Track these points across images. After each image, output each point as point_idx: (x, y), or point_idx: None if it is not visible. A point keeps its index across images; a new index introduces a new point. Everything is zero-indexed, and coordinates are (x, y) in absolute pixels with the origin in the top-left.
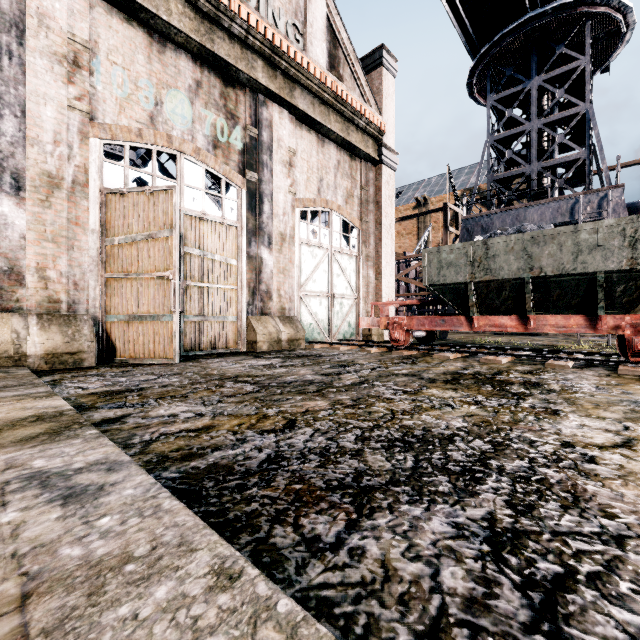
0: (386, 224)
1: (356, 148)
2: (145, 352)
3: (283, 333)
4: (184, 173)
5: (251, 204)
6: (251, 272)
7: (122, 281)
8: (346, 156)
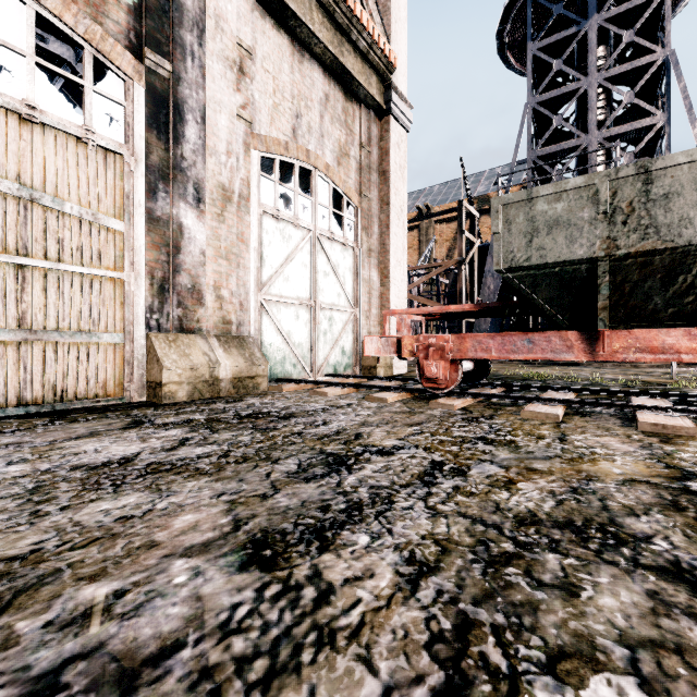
0: (396, 205)
1: (353, 80)
2: None
3: (223, 366)
4: None
5: (157, 117)
6: (157, 249)
7: None
8: (338, 91)
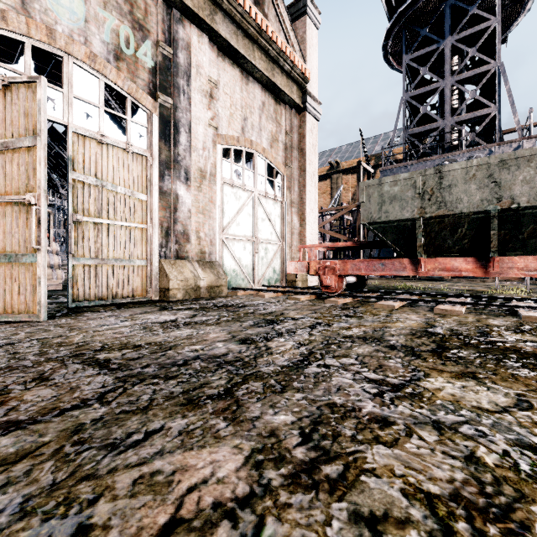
0: (310, 171)
1: (281, 91)
2: None
3: (202, 279)
4: (74, 82)
5: (164, 132)
6: (164, 210)
7: None
8: (271, 99)
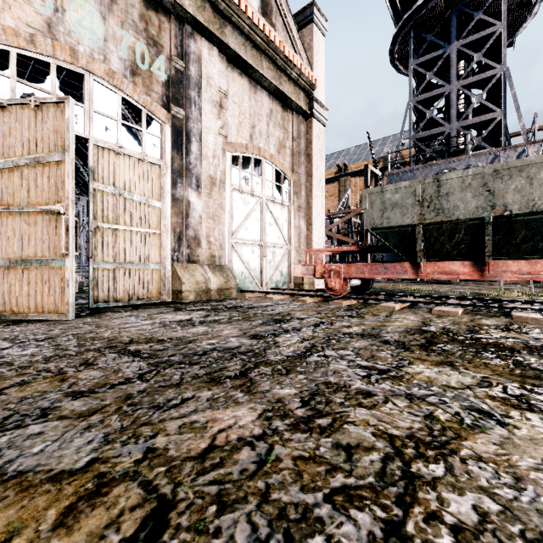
0: (317, 176)
1: (288, 99)
2: (30, 306)
3: (212, 282)
4: (94, 97)
5: (177, 142)
6: (177, 216)
7: (1, 217)
8: (278, 106)
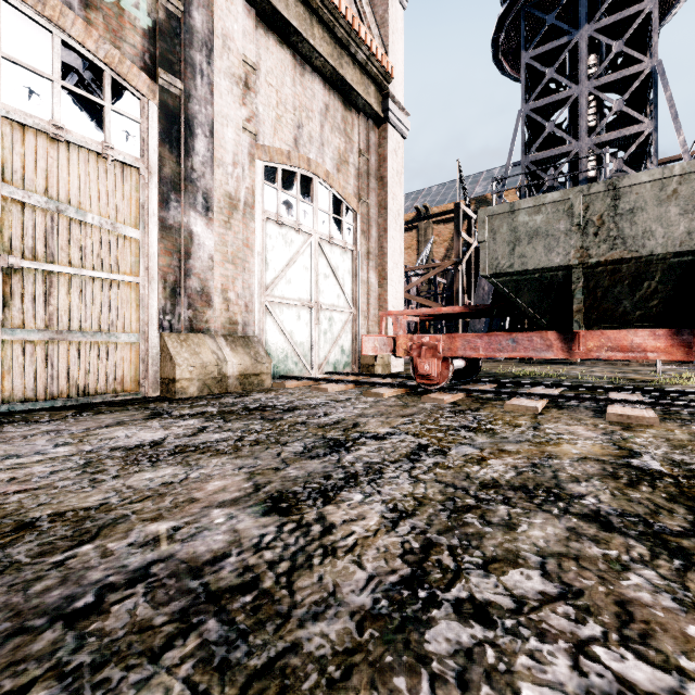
0: (393, 209)
1: (352, 91)
2: None
3: (230, 364)
4: (4, 32)
5: (169, 133)
6: (169, 255)
7: None
8: (338, 101)
